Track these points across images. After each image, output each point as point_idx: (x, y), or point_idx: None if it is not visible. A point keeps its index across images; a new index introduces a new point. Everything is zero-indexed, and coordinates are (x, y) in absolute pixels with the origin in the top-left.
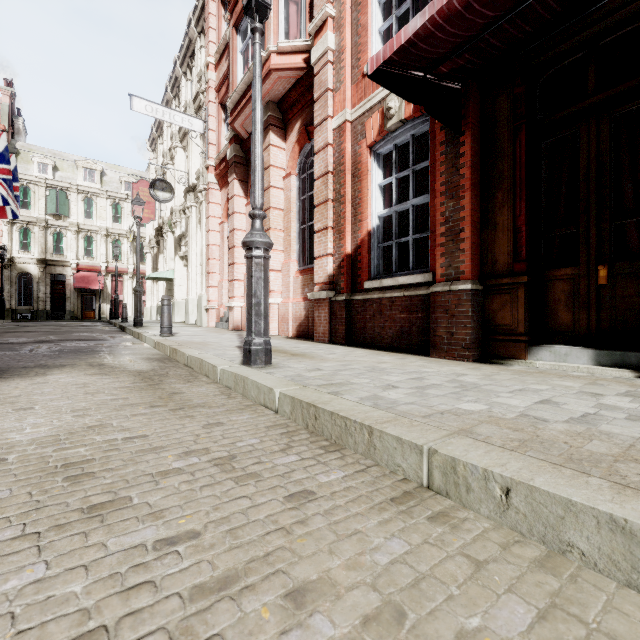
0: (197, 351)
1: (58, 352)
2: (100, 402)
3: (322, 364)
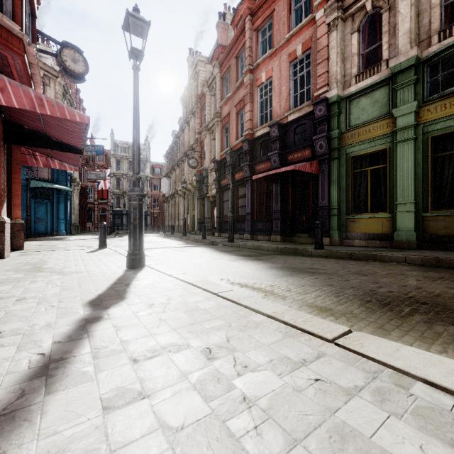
0: (181, 276)
1: (397, 297)
2: (198, 264)
3: (94, 268)
